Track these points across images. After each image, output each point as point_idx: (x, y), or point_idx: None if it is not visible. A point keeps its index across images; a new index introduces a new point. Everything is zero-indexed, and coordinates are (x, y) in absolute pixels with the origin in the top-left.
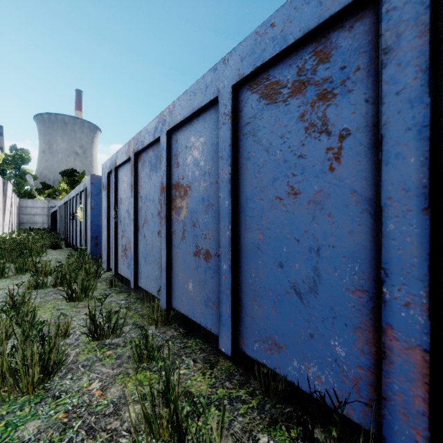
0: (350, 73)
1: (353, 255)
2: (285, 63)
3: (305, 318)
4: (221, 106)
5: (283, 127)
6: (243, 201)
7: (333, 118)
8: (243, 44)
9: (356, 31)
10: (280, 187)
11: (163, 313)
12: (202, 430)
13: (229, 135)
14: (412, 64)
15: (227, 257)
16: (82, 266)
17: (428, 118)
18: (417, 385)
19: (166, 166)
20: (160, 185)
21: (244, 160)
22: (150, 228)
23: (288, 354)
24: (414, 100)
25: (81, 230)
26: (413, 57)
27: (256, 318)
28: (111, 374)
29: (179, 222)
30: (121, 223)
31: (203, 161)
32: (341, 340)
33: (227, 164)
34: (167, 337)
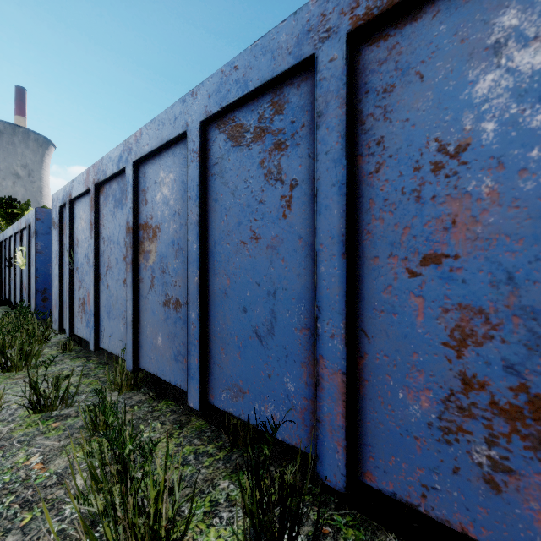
0: (298, 128)
1: (300, 296)
2: (248, 107)
3: (265, 360)
4: (190, 142)
5: (247, 172)
6: (212, 245)
7: (286, 167)
8: (210, 80)
9: (302, 90)
10: (244, 232)
11: (130, 376)
12: (146, 468)
13: (197, 174)
14: (335, 129)
15: (195, 305)
16: (23, 328)
17: (345, 177)
18: (339, 404)
19: (132, 203)
20: (126, 225)
21: (213, 202)
22: (114, 276)
23: (251, 398)
24: (337, 160)
25: (22, 281)
26: (336, 124)
27: (223, 367)
28: (57, 446)
29: (148, 268)
30: (78, 271)
31: (173, 200)
32: (292, 376)
33: (195, 205)
34: (132, 402)
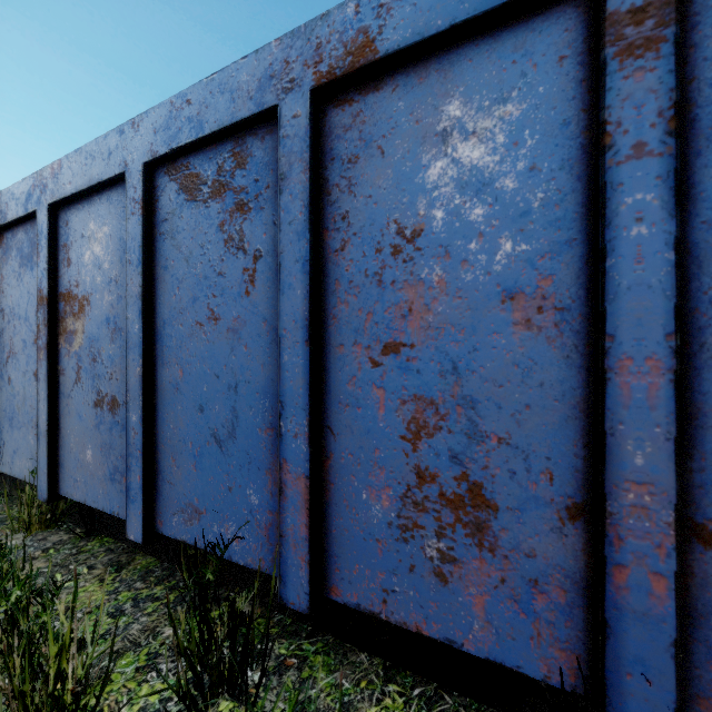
0: (263, 188)
1: (265, 390)
2: (206, 154)
3: (225, 469)
4: (130, 187)
5: (204, 234)
6: (161, 326)
7: (249, 234)
8: (156, 111)
9: (267, 144)
10: (201, 310)
11: (44, 509)
12: (43, 618)
13: (140, 231)
14: (299, 197)
15: (137, 405)
16: None
17: (309, 253)
18: (302, 513)
19: (47, 262)
20: (38, 293)
21: (162, 270)
22: (20, 366)
23: (209, 518)
24: (301, 233)
25: None
26: (300, 191)
27: (175, 483)
28: None
29: (71, 355)
30: None
31: (108, 263)
32: (255, 486)
33: (137, 272)
34: (47, 545)
